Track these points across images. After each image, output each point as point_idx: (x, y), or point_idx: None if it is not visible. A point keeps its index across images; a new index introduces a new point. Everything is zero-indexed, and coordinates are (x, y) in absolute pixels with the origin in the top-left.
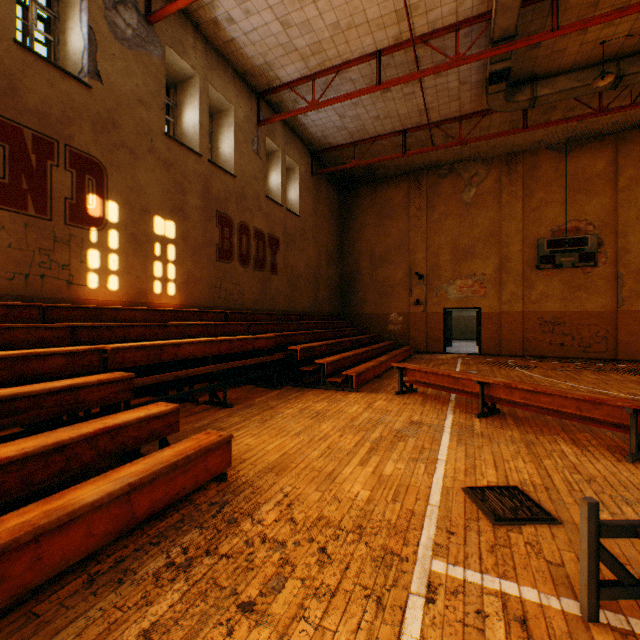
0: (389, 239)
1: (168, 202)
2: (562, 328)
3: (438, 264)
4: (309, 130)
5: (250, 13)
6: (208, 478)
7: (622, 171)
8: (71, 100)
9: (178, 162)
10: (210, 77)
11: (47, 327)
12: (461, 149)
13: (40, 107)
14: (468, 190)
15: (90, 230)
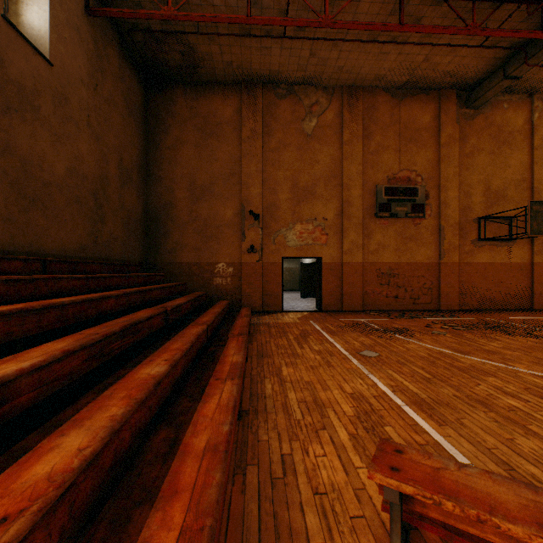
0: (216, 165)
1: None
2: (397, 280)
3: (276, 203)
4: None
5: None
6: None
7: (444, 127)
8: None
9: None
10: None
11: None
12: (308, 60)
13: None
14: (309, 119)
15: None
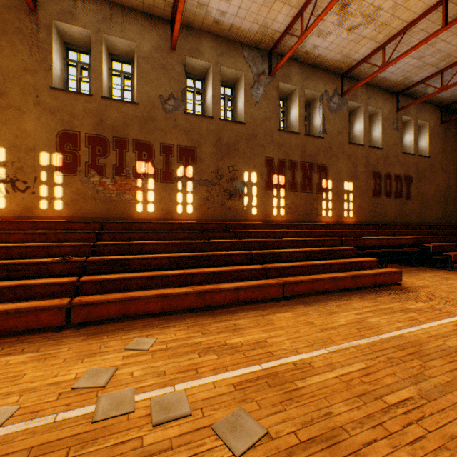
0: None
1: (349, 174)
2: None
3: None
4: (437, 96)
5: (395, 64)
6: (394, 282)
7: None
8: (317, 146)
9: (353, 153)
10: (368, 102)
11: (321, 231)
12: None
13: (309, 153)
14: None
15: (322, 193)
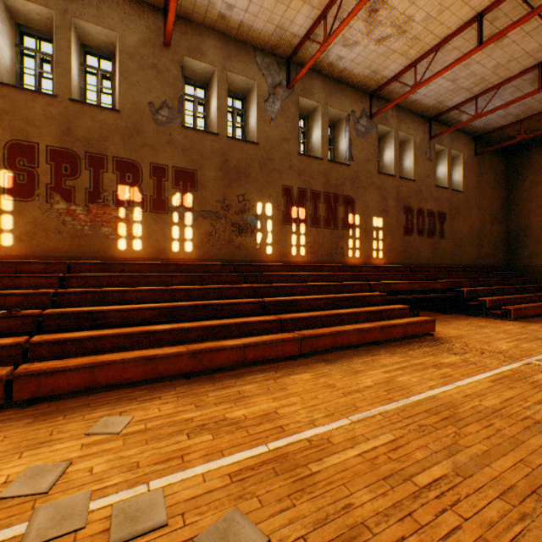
0: None
1: (378, 208)
2: None
3: None
4: (472, 125)
5: (428, 85)
6: (426, 332)
7: None
8: (343, 175)
9: (383, 185)
10: (399, 127)
11: (347, 274)
12: None
13: (334, 183)
14: None
15: (349, 230)
